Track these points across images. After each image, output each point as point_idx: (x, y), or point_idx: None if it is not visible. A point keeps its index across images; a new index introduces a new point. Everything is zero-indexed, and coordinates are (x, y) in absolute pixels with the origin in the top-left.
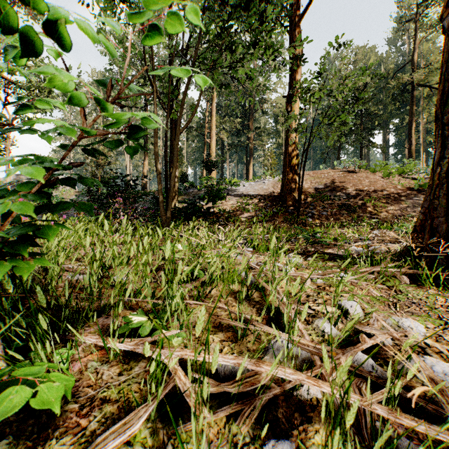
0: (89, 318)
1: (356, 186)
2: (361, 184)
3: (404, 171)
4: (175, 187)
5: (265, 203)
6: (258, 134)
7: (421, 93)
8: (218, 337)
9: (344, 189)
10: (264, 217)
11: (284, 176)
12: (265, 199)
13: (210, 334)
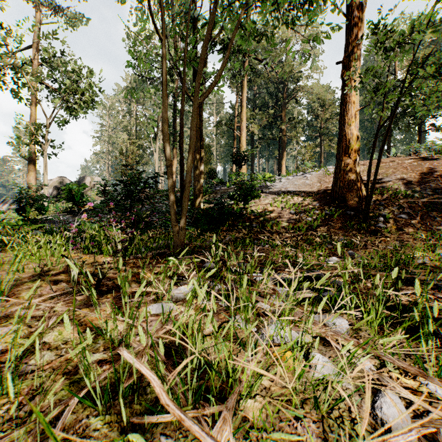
0: None
1: None
2: None
3: None
4: (200, 185)
5: (312, 201)
6: (291, 125)
7: None
8: None
9: (424, 181)
10: (313, 221)
11: (338, 166)
12: (311, 197)
13: None
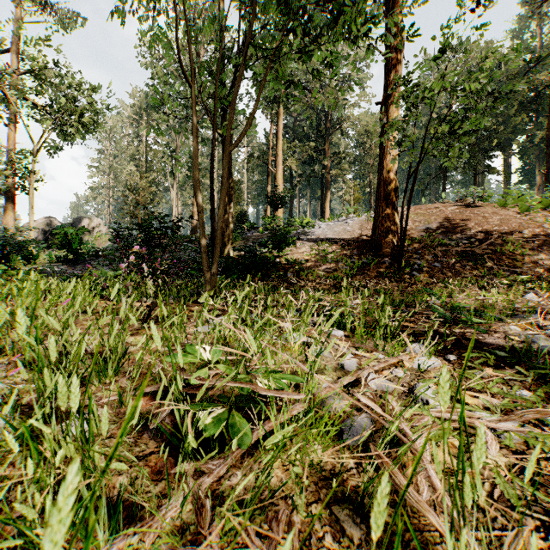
0: None
1: (481, 225)
2: (488, 222)
3: None
4: (229, 230)
5: (350, 250)
6: (337, 161)
7: None
8: None
9: (462, 229)
10: (350, 271)
11: (377, 213)
12: (350, 245)
13: None
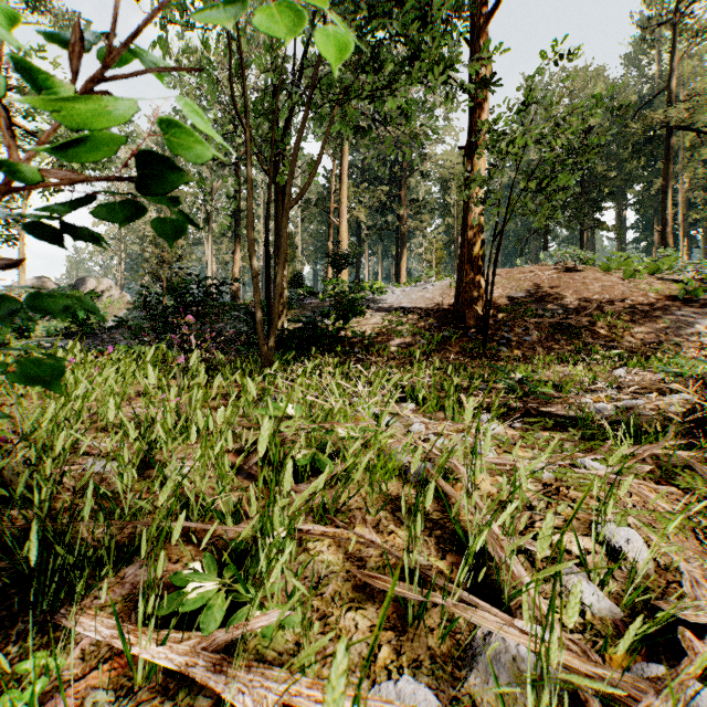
0: (103, 576)
1: (580, 293)
2: (588, 290)
3: (659, 269)
4: (283, 296)
5: (429, 321)
6: (415, 210)
7: (680, 142)
8: (366, 616)
9: (559, 298)
10: (428, 346)
11: (460, 278)
12: (429, 315)
13: (348, 610)
